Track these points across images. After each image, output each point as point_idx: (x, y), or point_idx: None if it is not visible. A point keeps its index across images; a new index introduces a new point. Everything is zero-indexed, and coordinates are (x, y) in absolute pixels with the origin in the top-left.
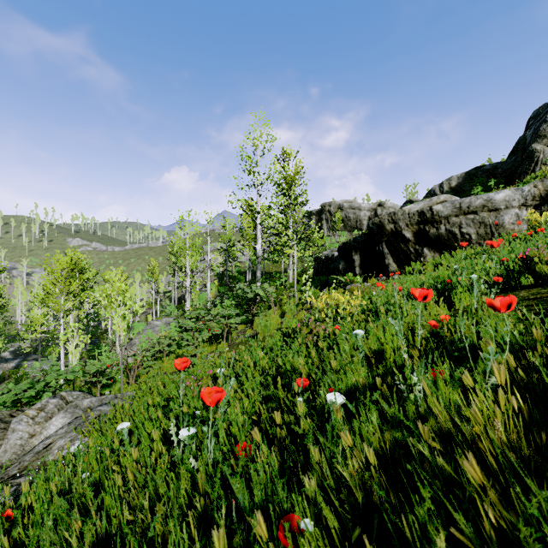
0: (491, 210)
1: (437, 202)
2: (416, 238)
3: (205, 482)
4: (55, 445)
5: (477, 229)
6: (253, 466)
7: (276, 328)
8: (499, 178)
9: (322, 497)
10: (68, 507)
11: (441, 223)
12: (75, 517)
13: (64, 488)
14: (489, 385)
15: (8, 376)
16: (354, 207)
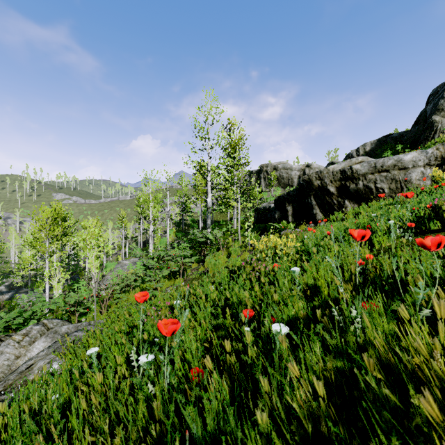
0: (400, 168)
1: (355, 162)
2: (339, 192)
3: (160, 411)
4: (36, 366)
5: (389, 185)
6: (206, 395)
7: (224, 266)
8: (405, 144)
9: (270, 424)
10: (36, 429)
11: (359, 179)
12: (39, 443)
13: (38, 407)
14: (420, 317)
15: (3, 306)
16: (286, 168)
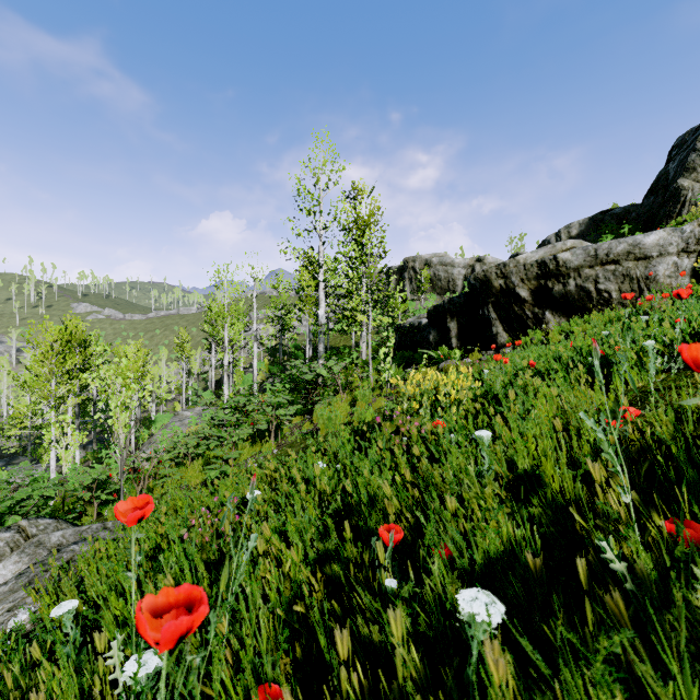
0: (638, 258)
1: (562, 249)
2: (535, 298)
3: None
4: None
5: (619, 285)
6: None
7: (345, 421)
8: (634, 224)
9: None
10: None
11: (569, 276)
12: None
13: None
14: None
15: None
16: (445, 263)
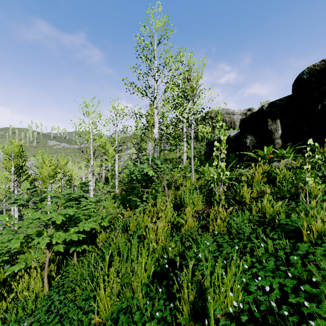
0: None
1: None
2: None
3: None
4: None
5: None
6: None
7: (164, 257)
8: None
9: None
10: None
11: None
12: None
13: None
14: None
15: None
16: (229, 113)
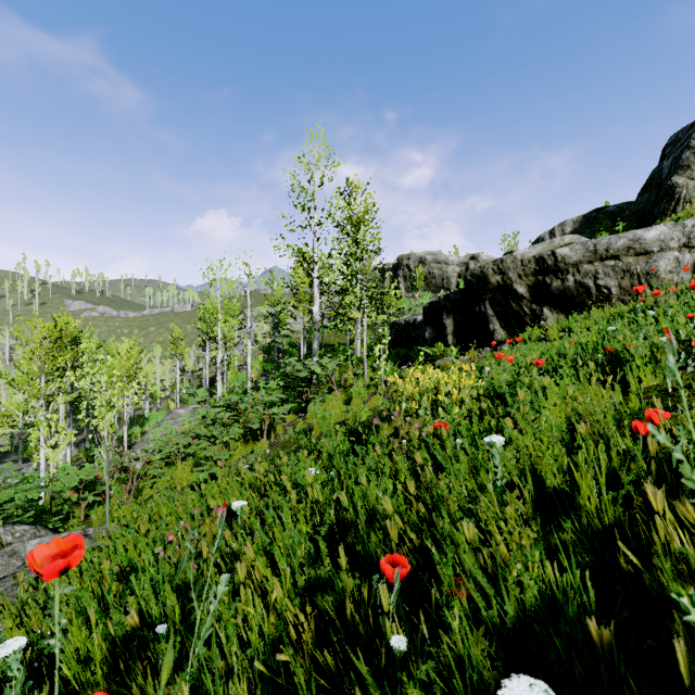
0: (639, 253)
1: (560, 245)
2: (532, 294)
3: None
4: None
5: (619, 281)
6: None
7: (339, 420)
8: (628, 222)
9: None
10: None
11: (568, 272)
12: None
13: None
14: None
15: None
16: (439, 261)
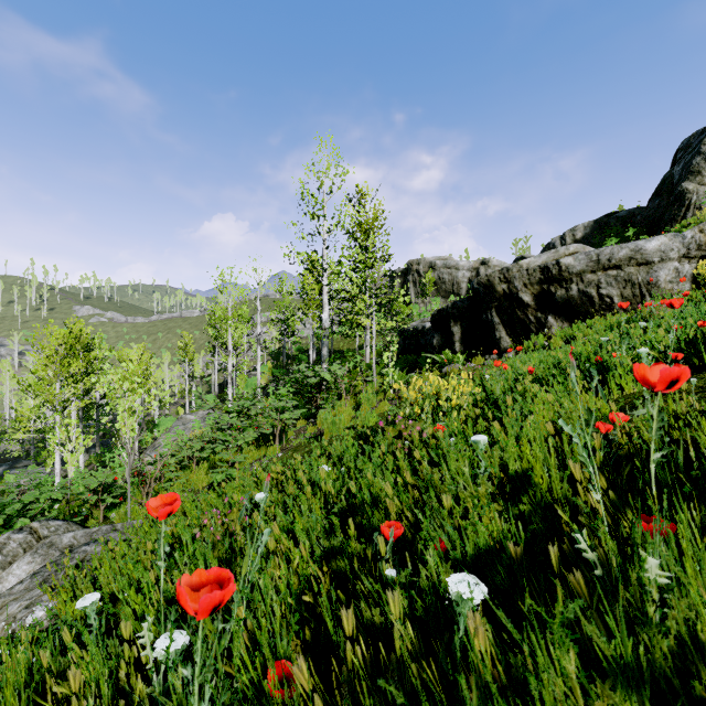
0: (640, 263)
1: (565, 254)
2: (538, 302)
3: None
4: (3, 613)
5: (621, 290)
6: None
7: (349, 425)
8: (639, 227)
9: None
10: None
11: (572, 281)
12: None
13: None
14: None
15: None
16: (449, 266)
